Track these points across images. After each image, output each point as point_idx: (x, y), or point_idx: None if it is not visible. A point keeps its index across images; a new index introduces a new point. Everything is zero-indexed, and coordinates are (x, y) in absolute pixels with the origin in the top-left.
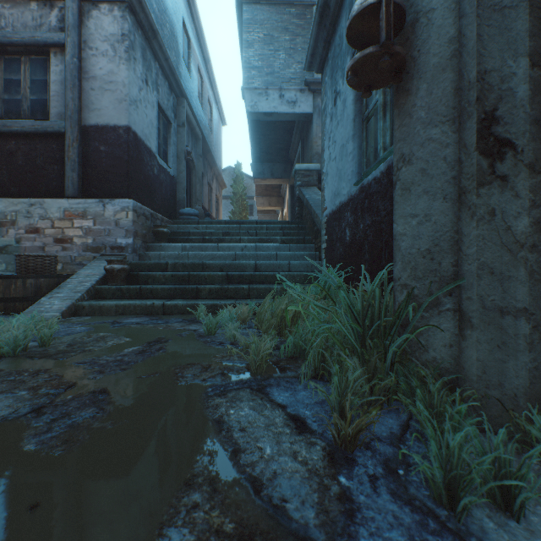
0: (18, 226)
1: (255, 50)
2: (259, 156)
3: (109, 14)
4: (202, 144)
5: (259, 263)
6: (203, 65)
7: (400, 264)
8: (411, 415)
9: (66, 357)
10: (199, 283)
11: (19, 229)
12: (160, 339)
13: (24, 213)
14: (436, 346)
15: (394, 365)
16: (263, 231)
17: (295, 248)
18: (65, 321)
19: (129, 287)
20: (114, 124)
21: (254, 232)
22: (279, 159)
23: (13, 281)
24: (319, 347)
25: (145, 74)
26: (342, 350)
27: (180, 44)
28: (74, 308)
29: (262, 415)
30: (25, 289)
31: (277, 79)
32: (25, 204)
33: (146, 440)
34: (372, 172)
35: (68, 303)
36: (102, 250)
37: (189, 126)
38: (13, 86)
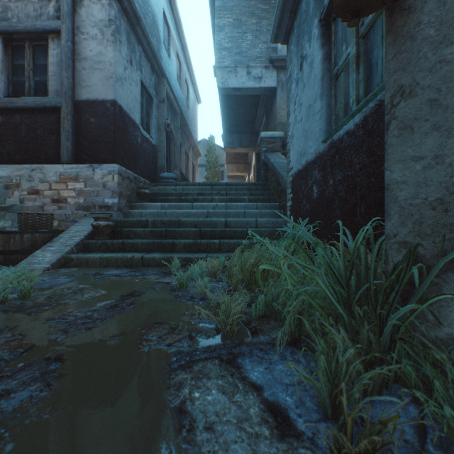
0: (21, 188)
1: (225, 33)
2: (228, 128)
3: (98, 3)
4: (180, 118)
5: (228, 220)
6: (181, 51)
7: (396, 217)
8: (422, 408)
9: (39, 311)
10: (175, 238)
11: (23, 191)
12: (133, 292)
13: (27, 177)
14: (452, 320)
15: (396, 342)
16: (232, 191)
17: (261, 207)
18: (53, 272)
19: (113, 242)
20: (102, 99)
21: (225, 192)
22: (246, 130)
23: (12, 236)
24: (296, 309)
25: (130, 56)
26: (324, 316)
27: (161, 31)
28: (64, 260)
29: (233, 402)
30: (23, 243)
31: (245, 58)
32: (28, 169)
33: (85, 443)
34: (343, 126)
35: (58, 255)
36: (92, 209)
37: (169, 102)
38: (18, 69)
